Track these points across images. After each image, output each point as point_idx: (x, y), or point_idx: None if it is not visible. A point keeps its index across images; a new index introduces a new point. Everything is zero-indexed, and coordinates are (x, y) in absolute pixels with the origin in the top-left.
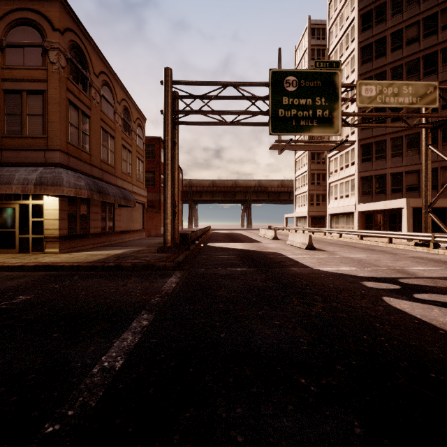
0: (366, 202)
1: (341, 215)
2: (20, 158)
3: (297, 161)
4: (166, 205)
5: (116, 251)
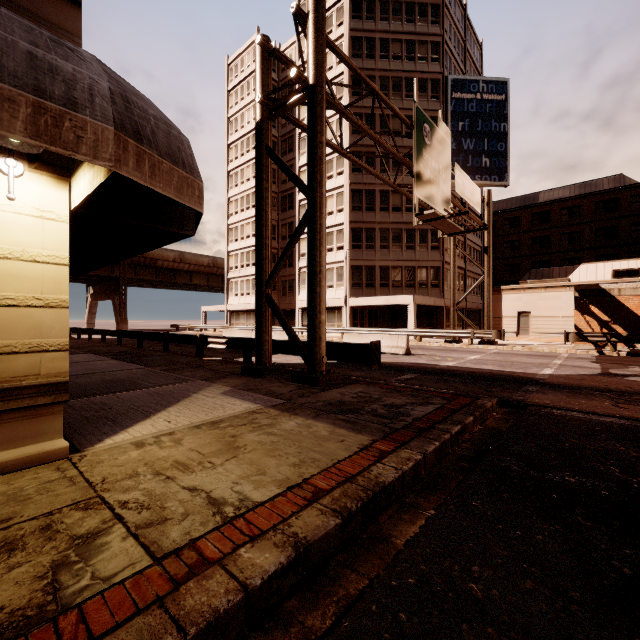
0: (357, 295)
1: None
2: None
3: (231, 228)
4: (323, 283)
5: (204, 401)
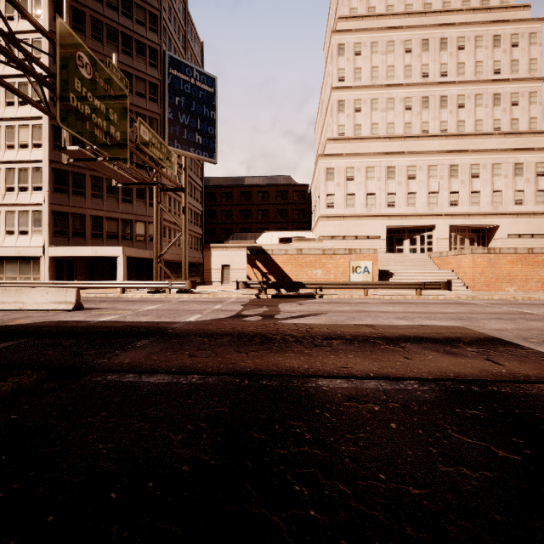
0: (61, 244)
1: (10, 260)
2: None
3: None
4: None
5: None
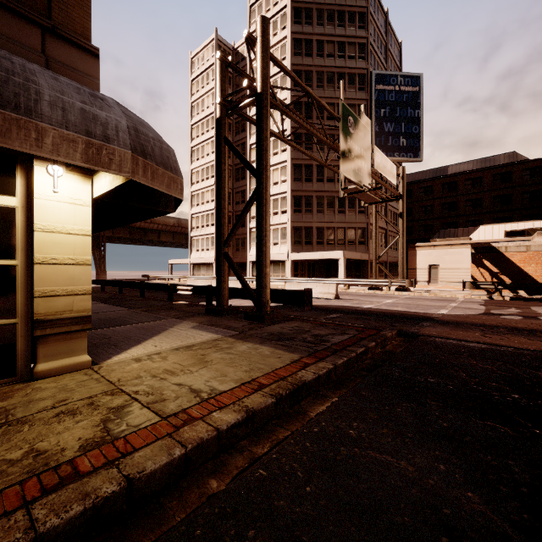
0: (298, 251)
1: None
2: None
3: (194, 195)
4: (268, 244)
5: (179, 333)
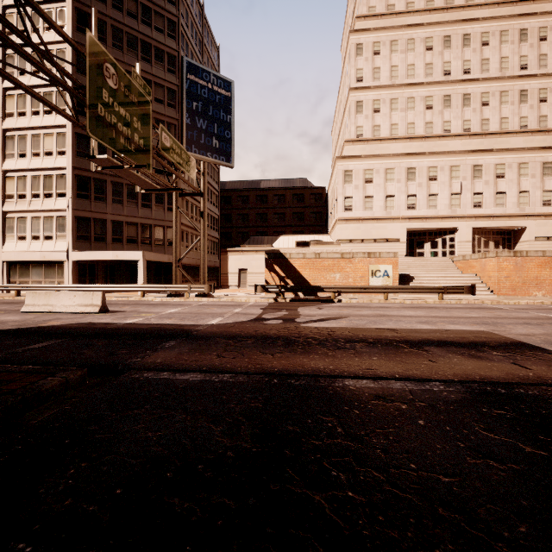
0: (83, 249)
1: (36, 264)
2: None
3: None
4: None
5: None
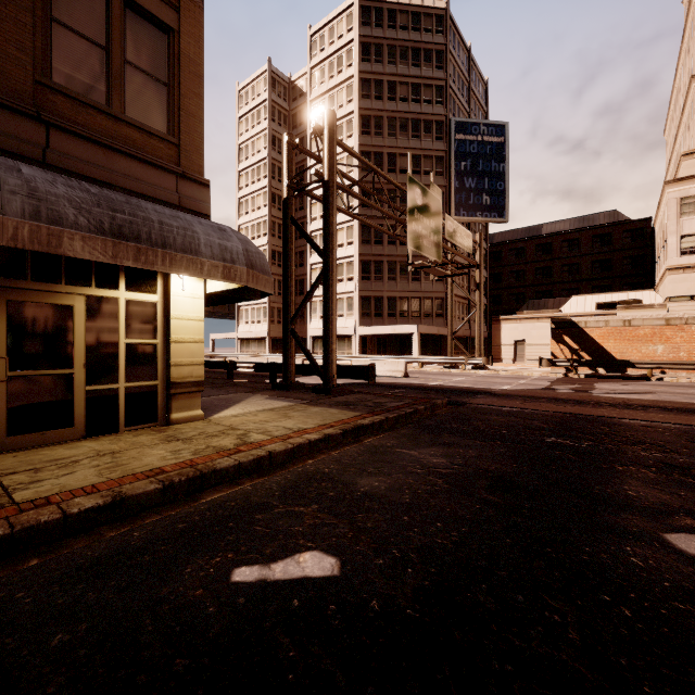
0: (366, 324)
1: None
2: (111, 171)
3: None
4: (334, 322)
5: (257, 402)
